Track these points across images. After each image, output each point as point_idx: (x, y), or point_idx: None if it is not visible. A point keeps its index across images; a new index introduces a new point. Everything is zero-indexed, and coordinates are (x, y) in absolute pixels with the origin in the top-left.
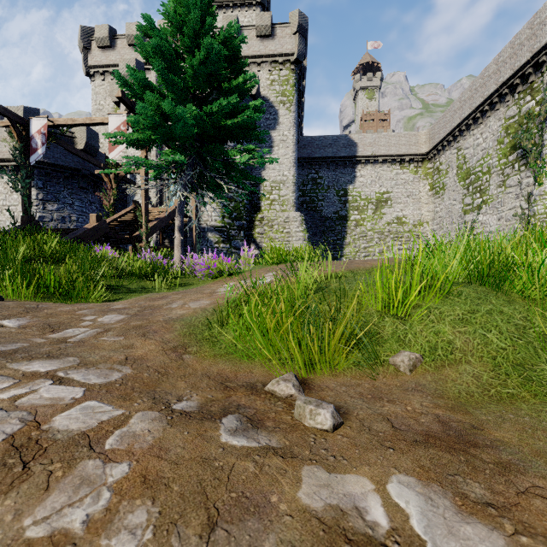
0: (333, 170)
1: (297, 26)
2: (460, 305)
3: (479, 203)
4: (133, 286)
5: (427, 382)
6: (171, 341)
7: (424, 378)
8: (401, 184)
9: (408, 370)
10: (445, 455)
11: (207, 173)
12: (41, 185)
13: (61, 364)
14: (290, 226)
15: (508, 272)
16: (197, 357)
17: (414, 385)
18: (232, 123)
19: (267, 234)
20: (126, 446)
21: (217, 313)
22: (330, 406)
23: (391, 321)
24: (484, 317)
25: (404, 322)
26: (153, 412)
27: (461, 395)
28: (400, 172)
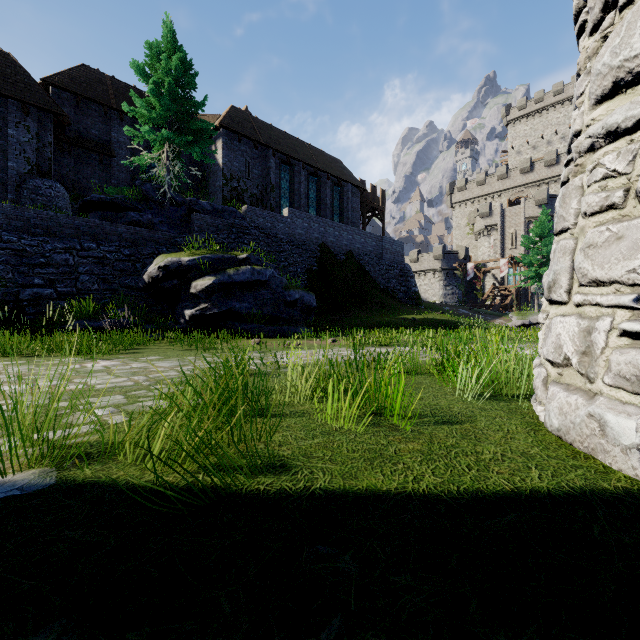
0: None
1: None
2: None
3: None
4: None
5: None
6: None
7: None
8: None
9: None
10: None
11: None
12: (444, 279)
13: None
14: None
15: None
16: None
17: None
18: None
19: None
20: None
21: None
22: None
23: None
24: None
25: None
26: None
27: None
28: None
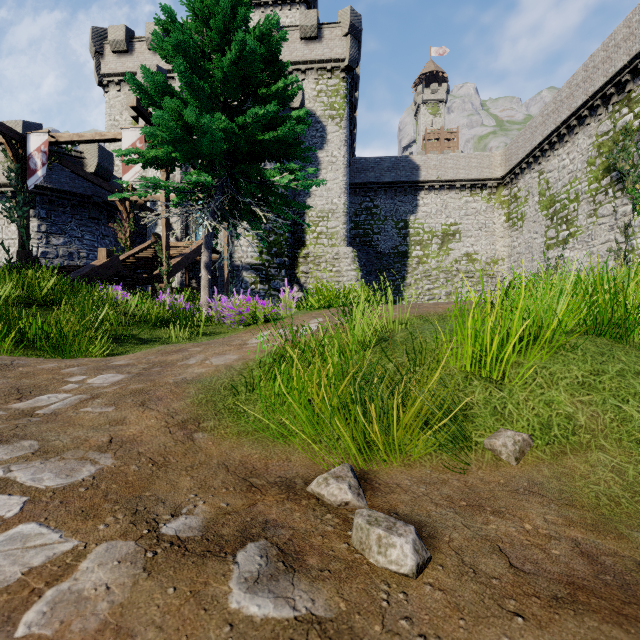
0: (391, 198)
1: (349, 27)
2: (577, 363)
3: (565, 237)
4: (145, 336)
5: (545, 479)
6: (179, 412)
7: (539, 471)
8: (471, 214)
9: (513, 459)
10: (615, 631)
11: (240, 198)
12: (44, 215)
13: (6, 453)
14: (340, 264)
15: (639, 317)
16: (214, 436)
17: (527, 484)
18: (270, 138)
19: (312, 273)
20: (55, 628)
21: (246, 372)
22: (409, 530)
23: (481, 386)
24: (614, 381)
25: (501, 387)
26: (126, 542)
27: (601, 501)
28: (470, 200)
